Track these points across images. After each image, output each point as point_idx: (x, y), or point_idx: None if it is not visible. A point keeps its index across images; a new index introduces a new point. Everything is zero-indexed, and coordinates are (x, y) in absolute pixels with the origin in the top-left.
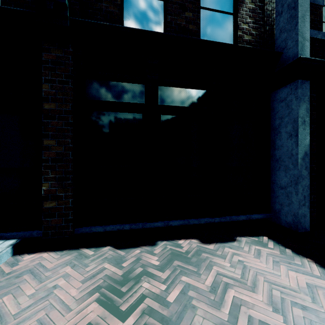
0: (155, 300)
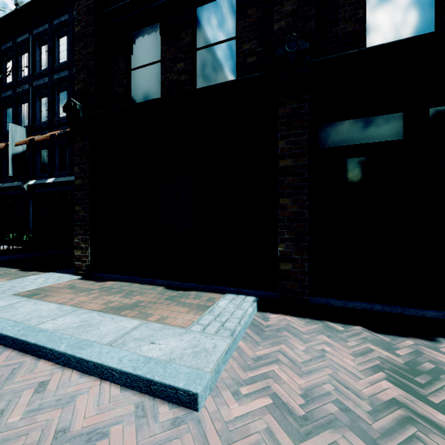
0: None
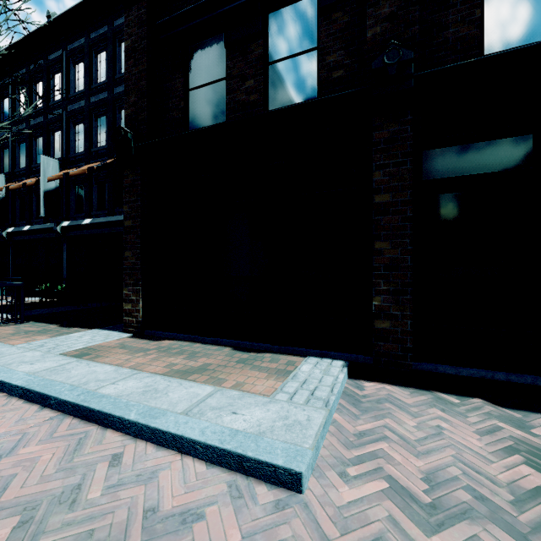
0: None
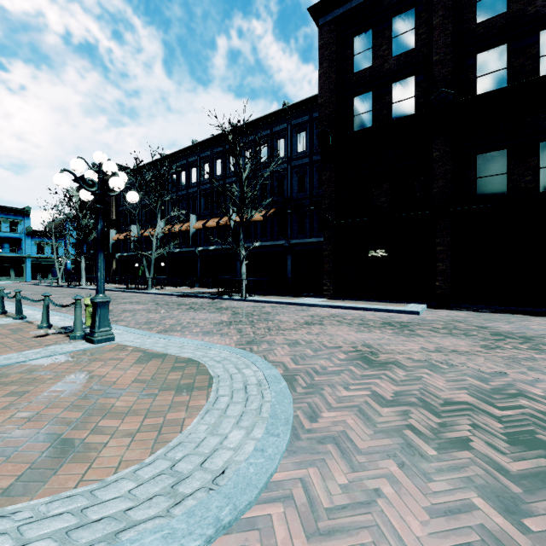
0: (494, 318)
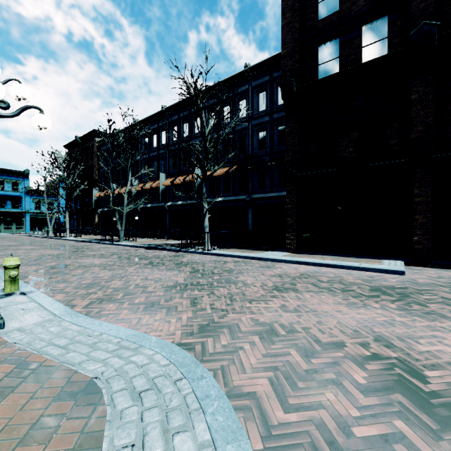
0: None
